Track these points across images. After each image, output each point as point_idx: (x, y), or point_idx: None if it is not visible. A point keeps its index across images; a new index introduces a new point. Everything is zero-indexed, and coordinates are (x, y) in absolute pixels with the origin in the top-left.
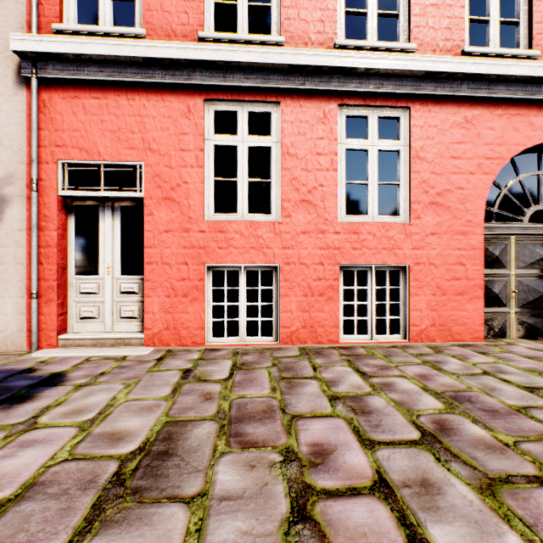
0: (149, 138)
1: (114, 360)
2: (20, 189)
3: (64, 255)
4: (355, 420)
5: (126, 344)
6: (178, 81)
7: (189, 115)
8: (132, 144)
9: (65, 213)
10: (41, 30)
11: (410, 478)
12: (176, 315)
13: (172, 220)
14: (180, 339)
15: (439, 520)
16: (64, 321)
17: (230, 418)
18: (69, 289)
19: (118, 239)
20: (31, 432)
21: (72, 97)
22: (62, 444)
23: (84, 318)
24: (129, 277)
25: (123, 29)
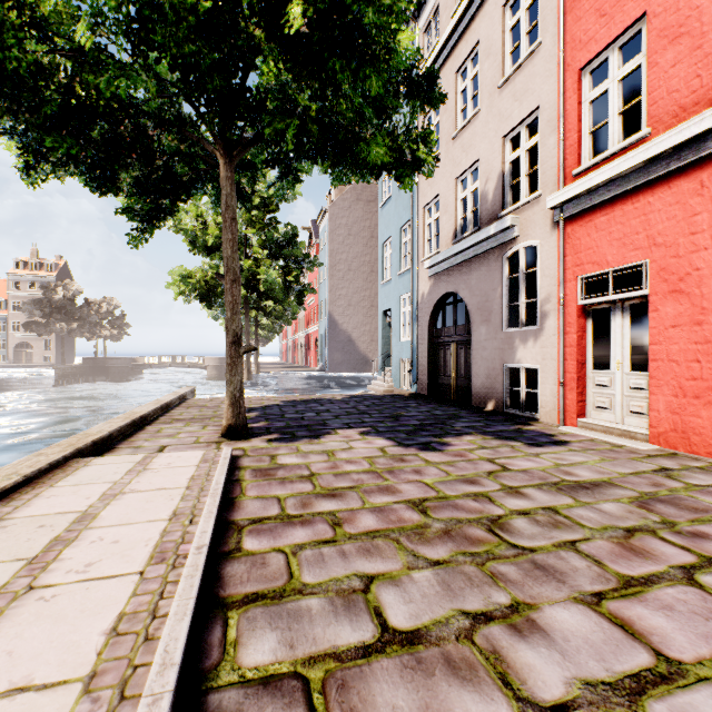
0: (653, 234)
1: (610, 445)
2: (553, 305)
3: (582, 353)
4: None
5: (631, 438)
6: (684, 162)
7: (701, 191)
8: (636, 245)
9: (584, 318)
10: (566, 179)
11: None
12: (683, 417)
13: (679, 313)
14: (689, 445)
15: None
16: (583, 407)
17: (653, 497)
18: (587, 381)
19: (627, 337)
20: (533, 457)
21: (586, 223)
22: (542, 465)
23: (598, 407)
24: (637, 374)
25: (626, 141)
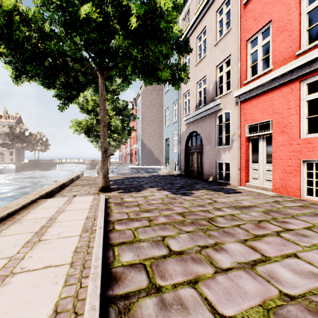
0: (274, 108)
1: (257, 193)
2: (236, 136)
3: (247, 156)
4: (317, 227)
5: (266, 190)
6: (285, 81)
7: (292, 92)
8: (268, 113)
9: (248, 142)
10: (241, 85)
11: (301, 233)
12: (285, 181)
13: (284, 140)
14: (287, 192)
15: (290, 235)
16: (248, 178)
17: (270, 210)
18: (249, 168)
19: (264, 149)
20: (227, 197)
21: (249, 103)
22: (230, 200)
23: (253, 178)
24: (268, 164)
25: (264, 71)
